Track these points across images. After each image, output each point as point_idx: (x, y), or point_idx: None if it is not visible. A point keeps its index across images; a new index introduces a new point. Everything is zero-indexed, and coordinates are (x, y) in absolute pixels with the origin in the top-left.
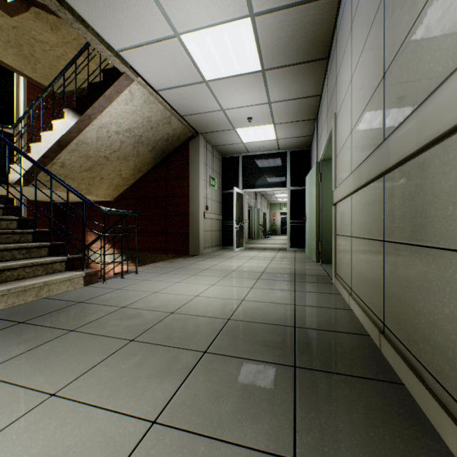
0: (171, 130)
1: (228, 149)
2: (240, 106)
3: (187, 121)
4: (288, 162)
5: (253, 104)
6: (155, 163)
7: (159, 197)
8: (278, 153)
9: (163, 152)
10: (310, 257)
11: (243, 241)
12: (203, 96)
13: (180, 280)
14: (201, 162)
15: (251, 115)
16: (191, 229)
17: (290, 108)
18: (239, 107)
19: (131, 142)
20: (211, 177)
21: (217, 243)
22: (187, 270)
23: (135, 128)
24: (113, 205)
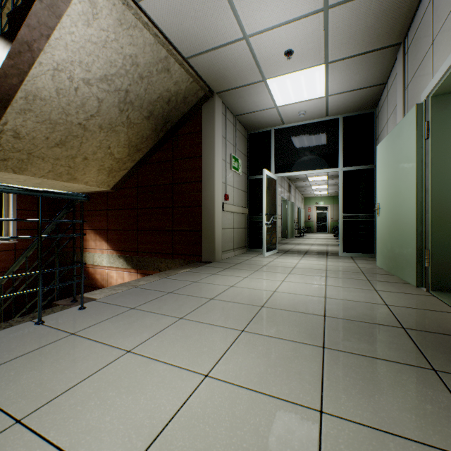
0: (172, 84)
1: (255, 120)
2: (275, 25)
3: (194, 69)
4: (340, 132)
5: (297, 16)
6: (157, 139)
7: (164, 184)
8: (326, 121)
9: (165, 121)
10: (392, 273)
11: (276, 242)
12: (211, 5)
13: (138, 343)
14: (217, 133)
15: (291, 45)
16: (204, 226)
17: (360, 20)
18: (272, 28)
19: (114, 101)
20: (233, 156)
21: (241, 244)
22: (178, 299)
23: (114, 76)
24: (113, 196)
